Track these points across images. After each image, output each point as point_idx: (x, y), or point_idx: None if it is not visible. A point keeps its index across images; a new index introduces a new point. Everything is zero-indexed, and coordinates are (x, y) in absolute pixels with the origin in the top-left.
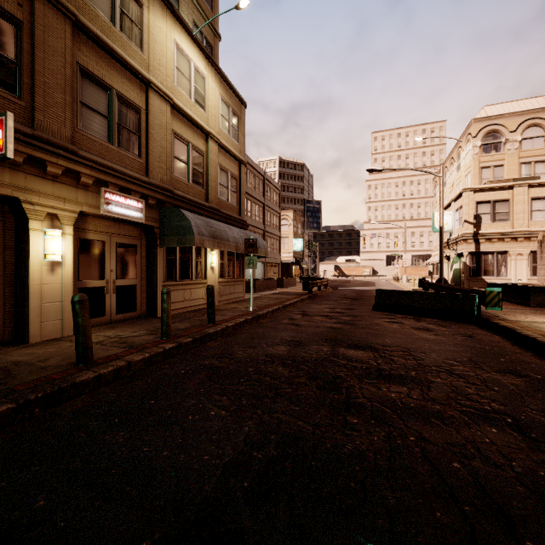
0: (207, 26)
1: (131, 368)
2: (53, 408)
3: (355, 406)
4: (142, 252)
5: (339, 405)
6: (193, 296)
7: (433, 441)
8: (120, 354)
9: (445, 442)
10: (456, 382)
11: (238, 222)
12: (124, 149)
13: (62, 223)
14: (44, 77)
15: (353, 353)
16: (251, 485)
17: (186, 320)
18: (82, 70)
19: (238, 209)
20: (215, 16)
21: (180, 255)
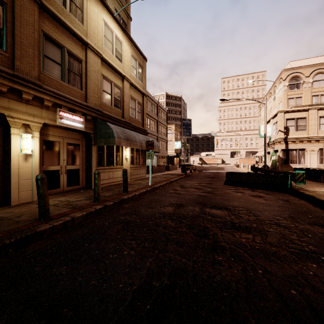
0: (123, 12)
1: (74, 221)
2: (21, 248)
3: (219, 248)
4: (83, 149)
5: (209, 247)
6: (114, 176)
7: (274, 273)
8: (67, 212)
9: (283, 274)
10: (283, 231)
11: (142, 131)
12: (72, 85)
13: (32, 130)
14: (21, 39)
15: (215, 212)
16: (152, 308)
17: (110, 190)
18: (45, 35)
19: (142, 123)
20: (127, 4)
21: (107, 151)
